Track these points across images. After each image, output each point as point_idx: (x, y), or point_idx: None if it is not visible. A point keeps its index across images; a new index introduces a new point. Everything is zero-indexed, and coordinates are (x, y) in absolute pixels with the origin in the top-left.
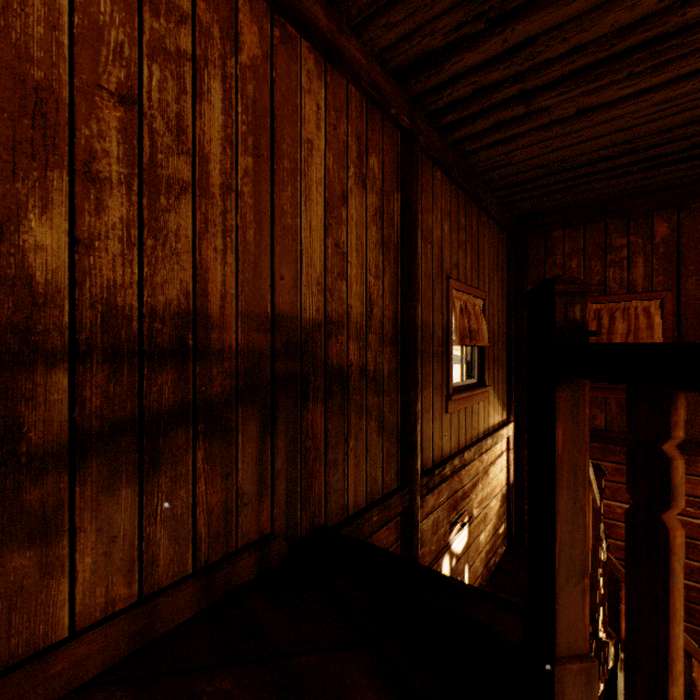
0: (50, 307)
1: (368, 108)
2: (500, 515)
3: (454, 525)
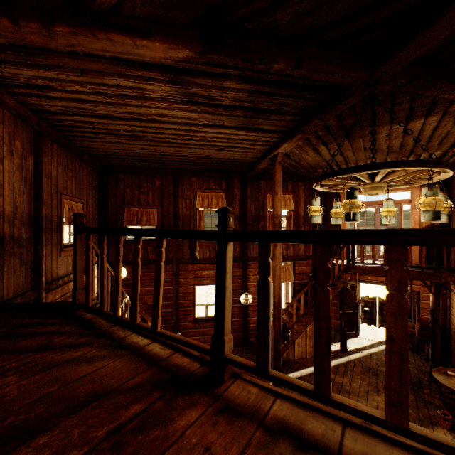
0: None
1: (15, 120)
2: None
3: None
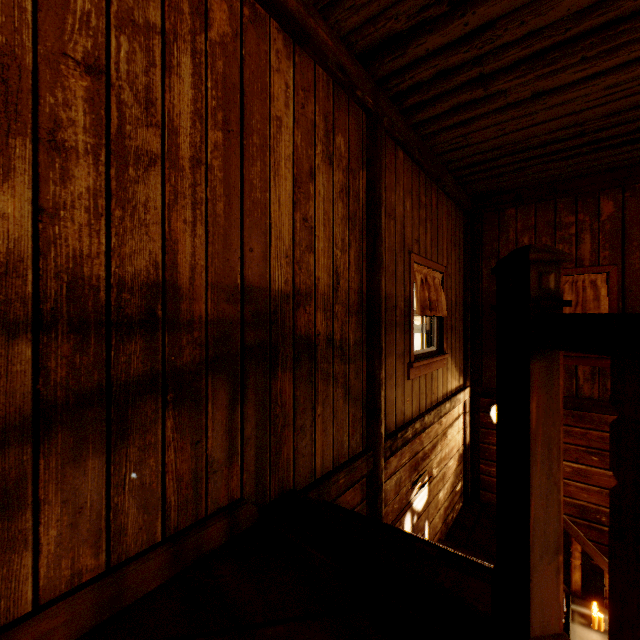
0: (12, 277)
1: (334, 89)
2: (457, 474)
3: (415, 484)
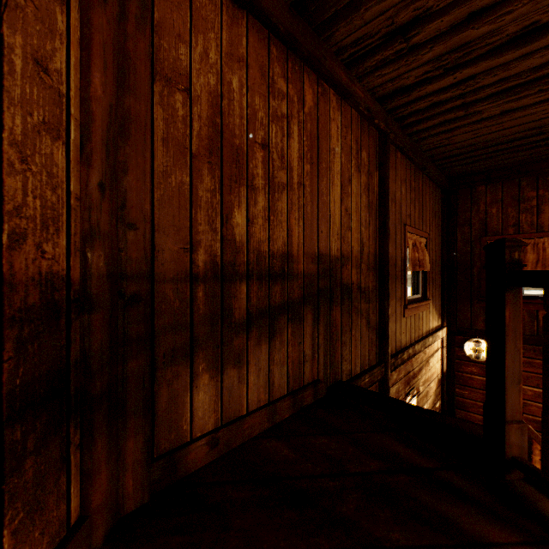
0: (241, 253)
1: (361, 121)
2: (436, 394)
3: (407, 396)
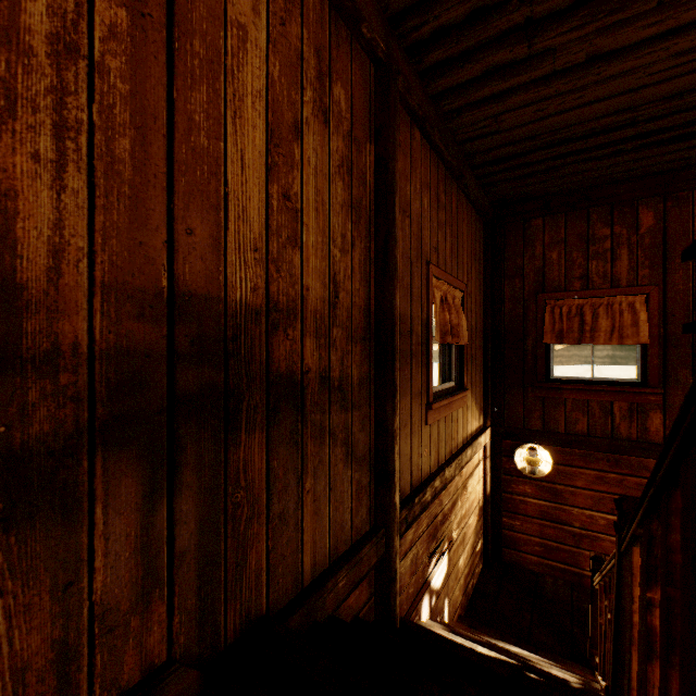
0: None
1: (331, 16)
2: (477, 531)
3: (433, 555)
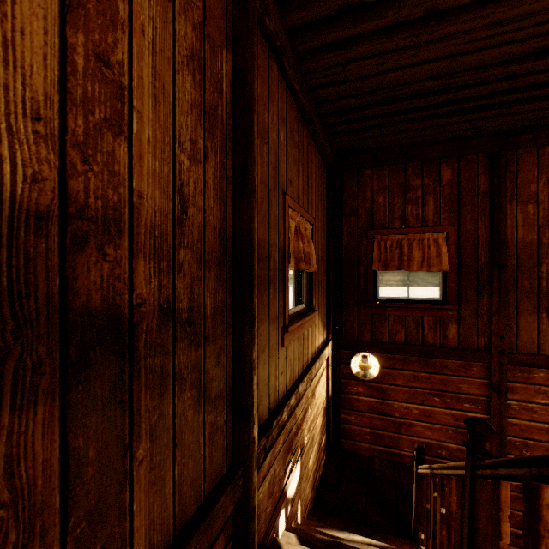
0: None
1: None
2: (322, 429)
3: (288, 465)
